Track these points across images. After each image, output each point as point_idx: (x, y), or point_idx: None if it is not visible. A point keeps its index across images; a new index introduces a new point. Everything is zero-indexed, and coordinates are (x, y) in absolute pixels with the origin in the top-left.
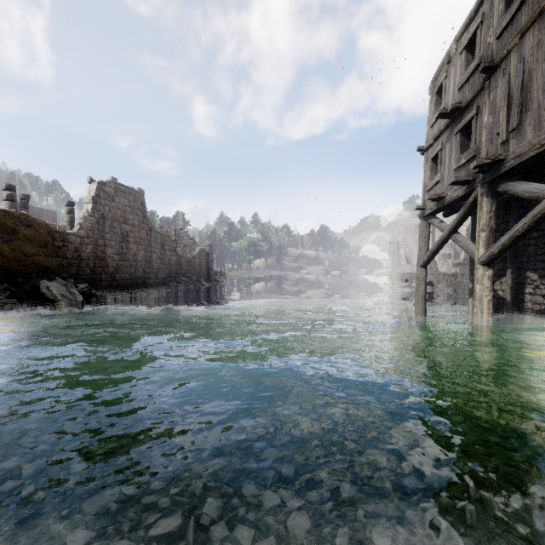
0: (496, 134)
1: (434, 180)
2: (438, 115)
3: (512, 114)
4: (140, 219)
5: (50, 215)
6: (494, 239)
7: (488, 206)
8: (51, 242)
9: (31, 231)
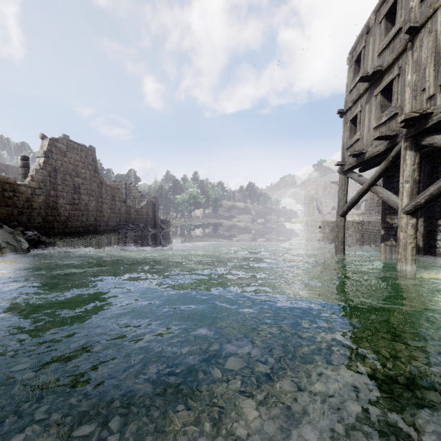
0: (422, 90)
1: (354, 139)
2: (360, 78)
3: (440, 68)
4: (91, 173)
5: (15, 170)
6: (417, 190)
7: (412, 159)
8: (1, 192)
9: None
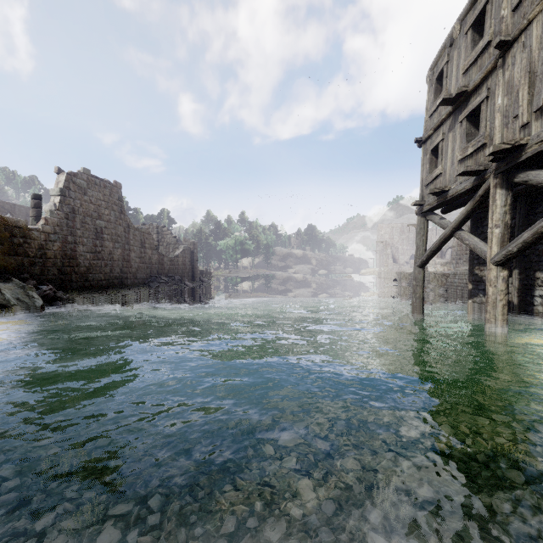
0: (514, 116)
1: (434, 174)
2: (442, 100)
3: (536, 91)
4: (116, 214)
5: (24, 210)
6: (509, 236)
7: (502, 199)
8: (9, 238)
9: None
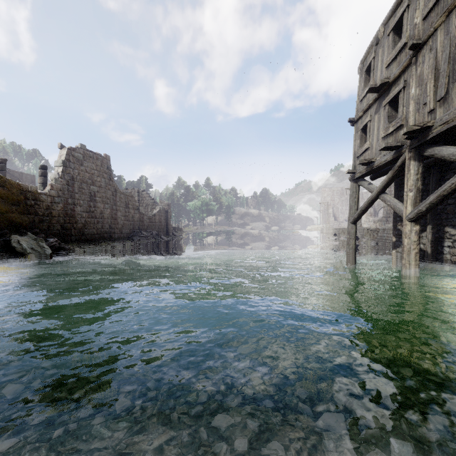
0: (424, 103)
1: (364, 148)
2: (369, 89)
3: (439, 85)
4: (106, 181)
5: (29, 178)
6: (420, 198)
7: (415, 169)
8: (23, 200)
9: (4, 190)
